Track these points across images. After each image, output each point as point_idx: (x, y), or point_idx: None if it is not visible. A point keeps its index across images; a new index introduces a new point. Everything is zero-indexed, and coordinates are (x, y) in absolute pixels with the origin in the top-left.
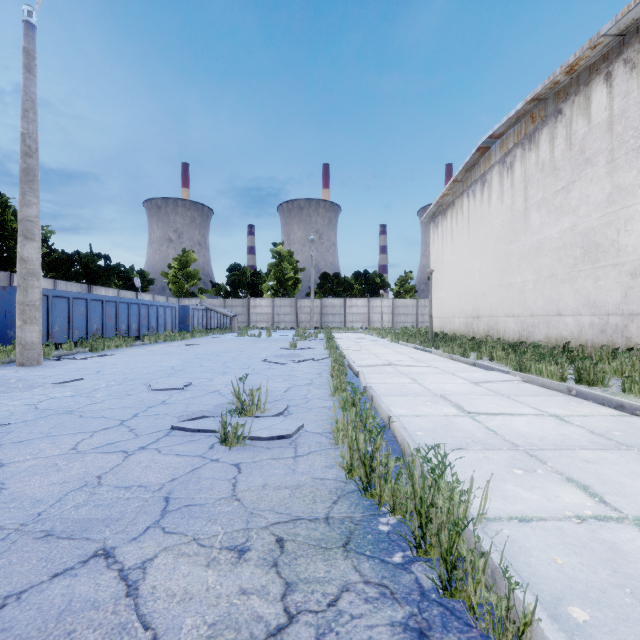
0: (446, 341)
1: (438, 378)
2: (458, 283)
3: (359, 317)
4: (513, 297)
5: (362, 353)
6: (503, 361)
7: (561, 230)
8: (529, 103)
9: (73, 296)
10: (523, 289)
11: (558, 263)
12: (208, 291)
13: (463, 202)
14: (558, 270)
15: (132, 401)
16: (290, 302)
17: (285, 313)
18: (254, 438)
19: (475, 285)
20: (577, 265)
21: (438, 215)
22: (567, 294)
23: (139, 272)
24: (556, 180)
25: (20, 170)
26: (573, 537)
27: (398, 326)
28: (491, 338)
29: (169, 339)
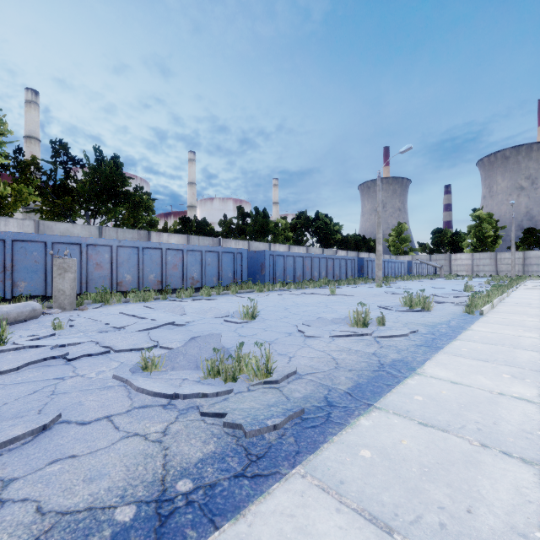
0: None
1: None
2: None
3: None
4: None
5: (533, 287)
6: None
7: None
8: None
9: (373, 260)
10: None
11: None
12: (416, 249)
13: None
14: None
15: (433, 289)
16: (489, 255)
17: (484, 264)
18: (471, 291)
19: None
20: None
21: None
22: None
23: (373, 241)
24: None
25: (377, 223)
26: (525, 297)
27: None
28: None
29: (408, 279)
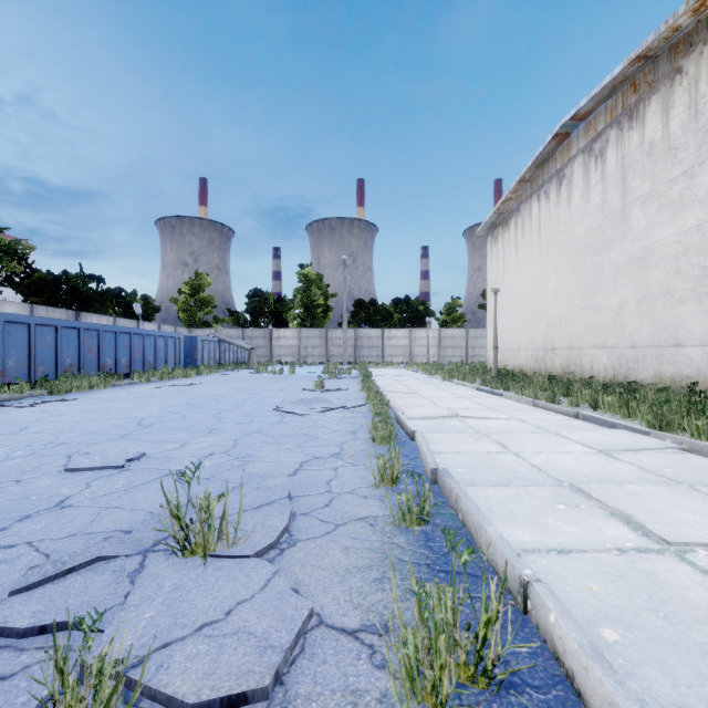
0: (518, 380)
1: (539, 442)
2: (525, 307)
3: (399, 350)
4: (604, 323)
5: (410, 396)
6: (617, 411)
7: (681, 230)
8: (632, 64)
9: (36, 322)
10: (620, 312)
11: (676, 275)
12: (224, 320)
13: (532, 207)
14: (676, 285)
15: (3, 500)
16: (319, 333)
17: (313, 346)
18: (157, 696)
19: (549, 309)
20: (707, 277)
21: (498, 226)
22: (691, 317)
23: (143, 298)
24: (672, 164)
25: None
26: None
27: (445, 361)
28: (574, 376)
29: (166, 377)
